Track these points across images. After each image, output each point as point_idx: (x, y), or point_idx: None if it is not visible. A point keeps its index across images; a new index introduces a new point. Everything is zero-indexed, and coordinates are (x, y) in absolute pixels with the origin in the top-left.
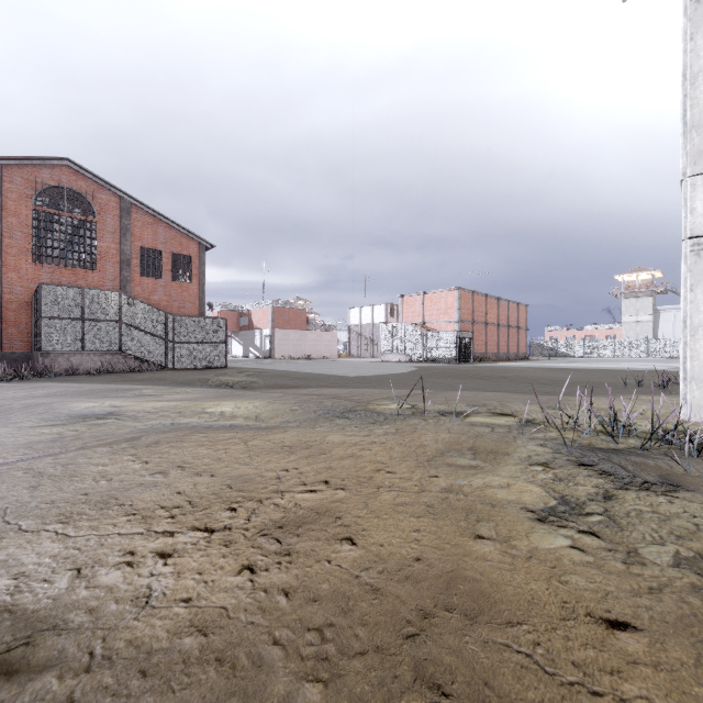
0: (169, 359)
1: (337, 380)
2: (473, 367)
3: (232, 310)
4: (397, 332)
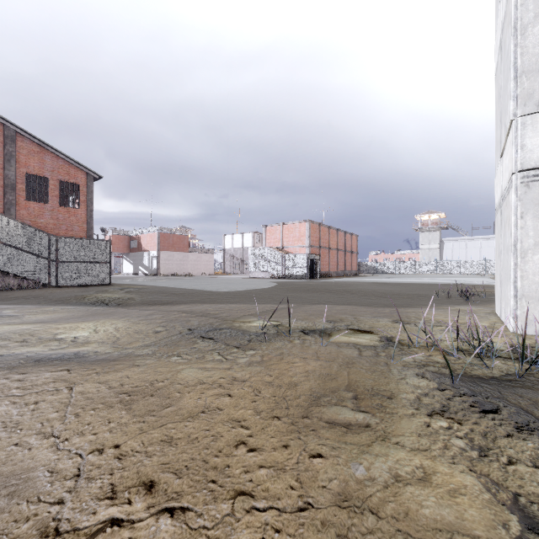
0: (52, 277)
1: (210, 296)
2: (322, 282)
3: (123, 234)
4: (261, 254)
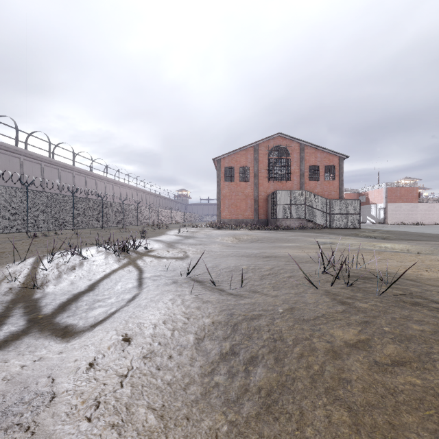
0: (327, 223)
1: None
2: None
3: (352, 192)
4: None
